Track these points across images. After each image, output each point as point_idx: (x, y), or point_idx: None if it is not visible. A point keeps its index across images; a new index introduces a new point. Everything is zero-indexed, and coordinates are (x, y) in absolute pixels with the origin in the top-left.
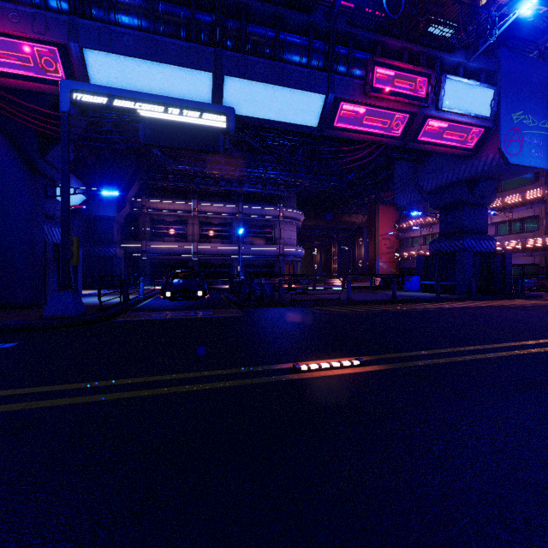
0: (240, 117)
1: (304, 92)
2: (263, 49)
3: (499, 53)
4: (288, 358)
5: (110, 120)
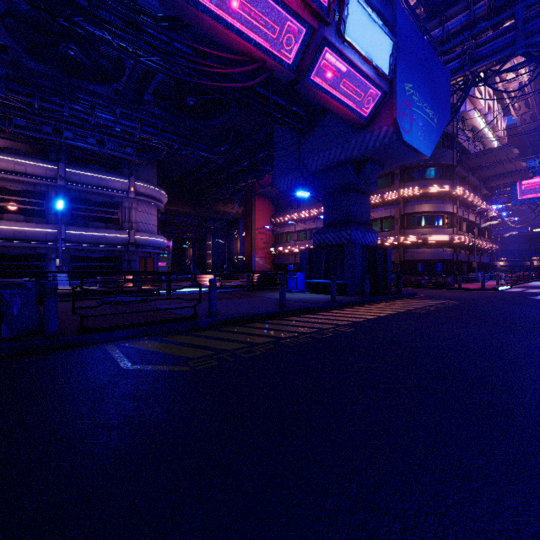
0: None
1: None
2: None
3: (395, 4)
4: None
5: None
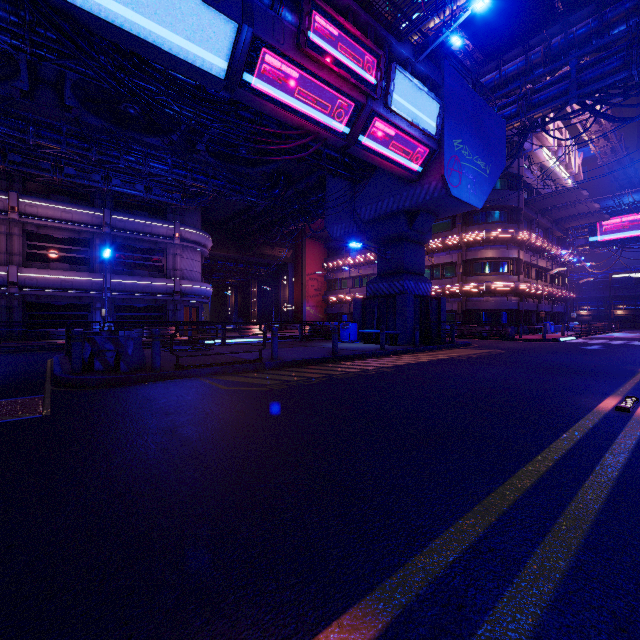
0: (61, 4)
1: (199, 3)
2: None
3: (443, 65)
4: None
5: None
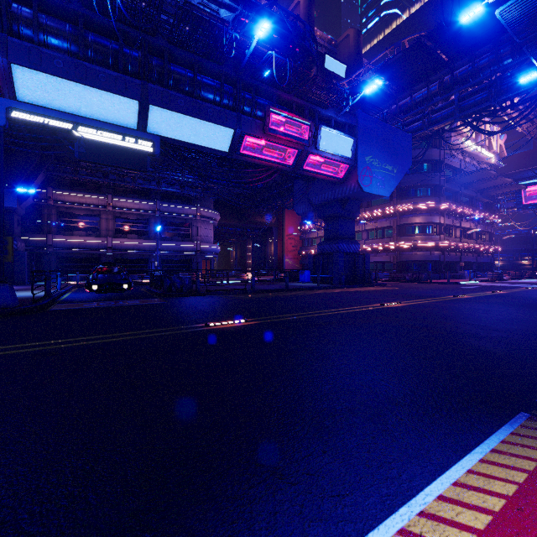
0: (162, 138)
1: (217, 125)
2: (183, 86)
3: (357, 113)
4: (202, 322)
5: (35, 127)
